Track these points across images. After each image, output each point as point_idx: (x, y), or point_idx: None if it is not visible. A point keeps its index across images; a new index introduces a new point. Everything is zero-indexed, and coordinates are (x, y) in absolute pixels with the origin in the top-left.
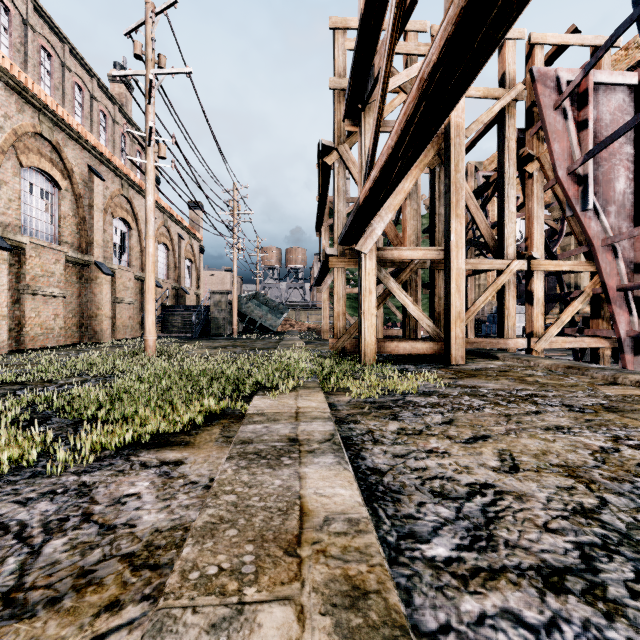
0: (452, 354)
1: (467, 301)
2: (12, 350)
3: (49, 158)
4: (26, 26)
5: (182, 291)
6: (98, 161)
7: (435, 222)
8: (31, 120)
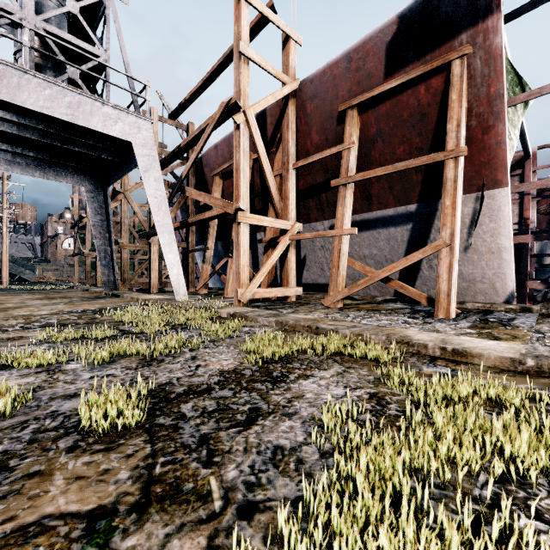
0: None
1: None
2: None
3: None
4: None
5: None
6: None
7: None
8: None
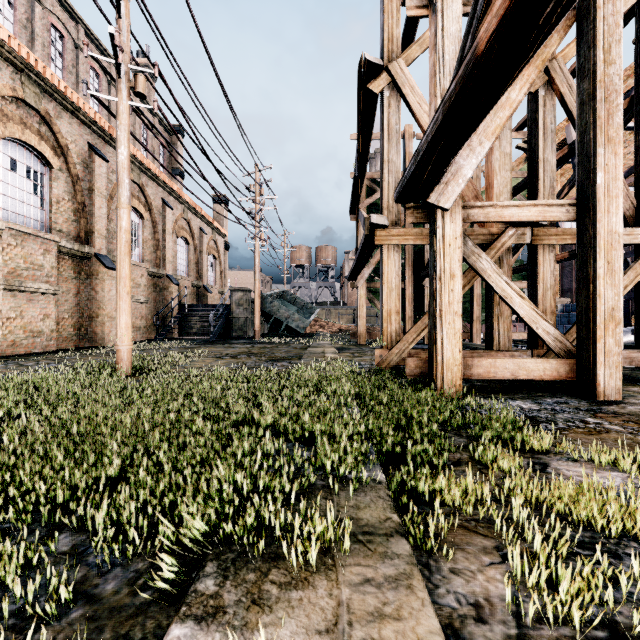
0: (599, 382)
1: None
2: None
3: (36, 130)
4: (33, 1)
5: (204, 289)
6: (102, 140)
7: (538, 173)
8: (10, 82)
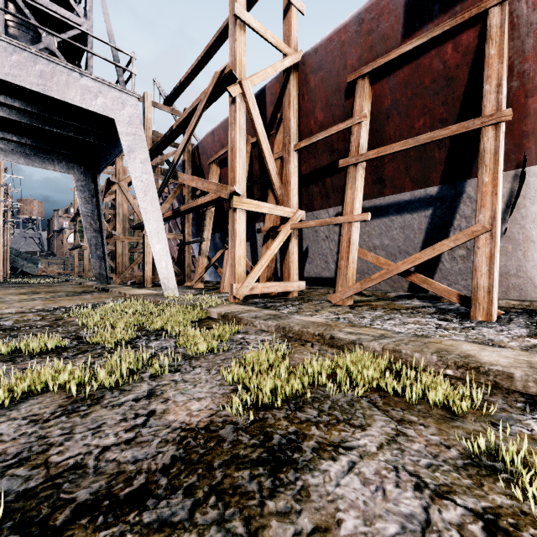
0: None
1: None
2: None
3: None
4: None
5: None
6: None
7: None
8: None
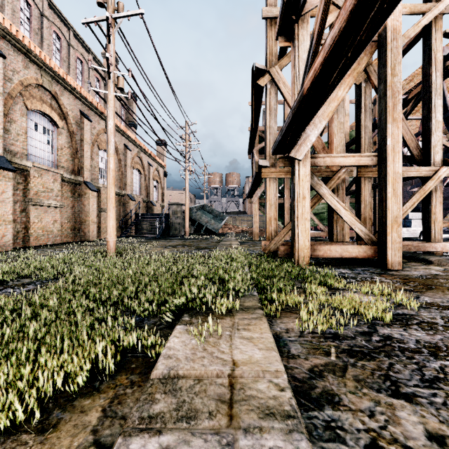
0: (388, 259)
1: (375, 208)
2: (19, 247)
3: (49, 104)
4: (42, 16)
5: (151, 203)
6: (87, 107)
7: (361, 134)
8: (35, 75)
